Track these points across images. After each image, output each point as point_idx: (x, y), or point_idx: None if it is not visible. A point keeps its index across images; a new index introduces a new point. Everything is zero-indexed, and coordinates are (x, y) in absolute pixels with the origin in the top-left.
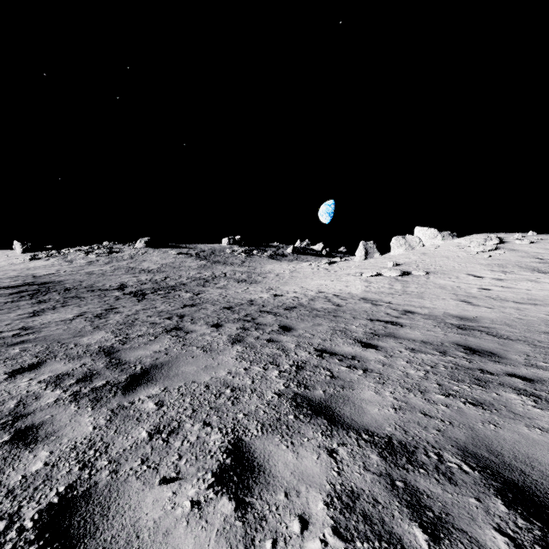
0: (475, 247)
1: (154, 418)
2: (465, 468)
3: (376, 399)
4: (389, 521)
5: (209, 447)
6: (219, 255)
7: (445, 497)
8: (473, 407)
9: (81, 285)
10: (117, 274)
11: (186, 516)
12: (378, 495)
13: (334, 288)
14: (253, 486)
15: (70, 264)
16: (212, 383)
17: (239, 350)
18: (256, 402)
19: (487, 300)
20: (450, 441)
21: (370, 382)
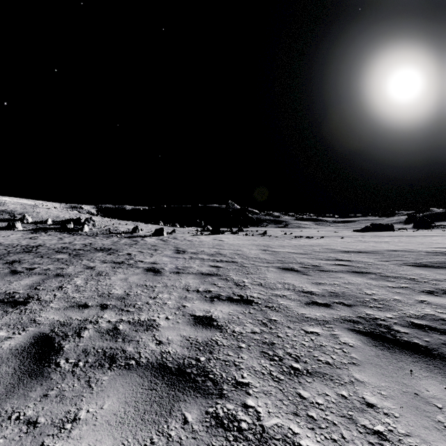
0: None
1: None
2: None
3: None
4: None
5: None
6: None
7: None
8: None
9: None
10: None
11: None
12: None
13: None
14: None
15: None
16: None
17: None
18: None
19: None
20: None
21: None
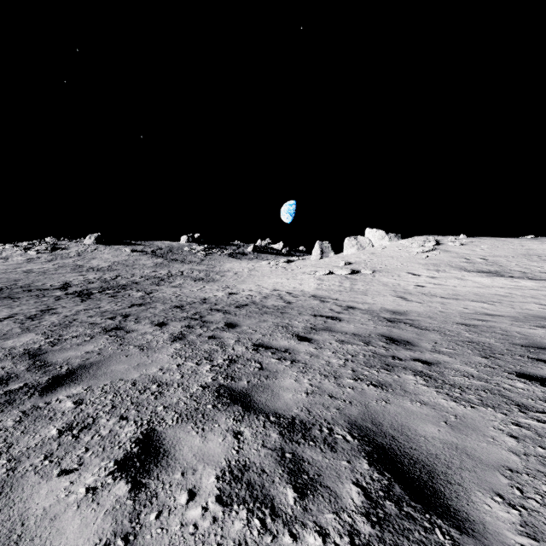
0: (416, 248)
1: (69, 416)
2: (348, 438)
3: (293, 386)
4: (268, 485)
5: (120, 439)
6: (177, 253)
7: (323, 462)
8: (375, 388)
9: (16, 284)
10: (60, 273)
11: (78, 501)
12: (267, 466)
13: (289, 286)
14: (153, 469)
15: (5, 261)
16: (140, 380)
17: (178, 347)
18: (179, 395)
19: (420, 296)
20: (344, 417)
21: (293, 371)
